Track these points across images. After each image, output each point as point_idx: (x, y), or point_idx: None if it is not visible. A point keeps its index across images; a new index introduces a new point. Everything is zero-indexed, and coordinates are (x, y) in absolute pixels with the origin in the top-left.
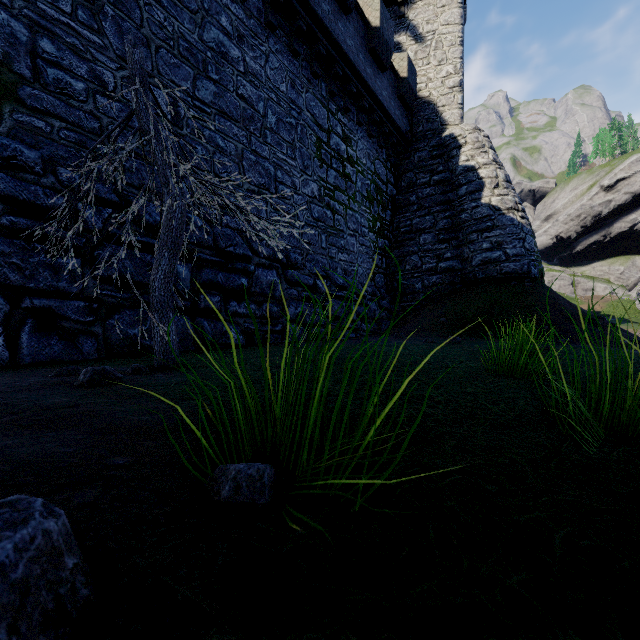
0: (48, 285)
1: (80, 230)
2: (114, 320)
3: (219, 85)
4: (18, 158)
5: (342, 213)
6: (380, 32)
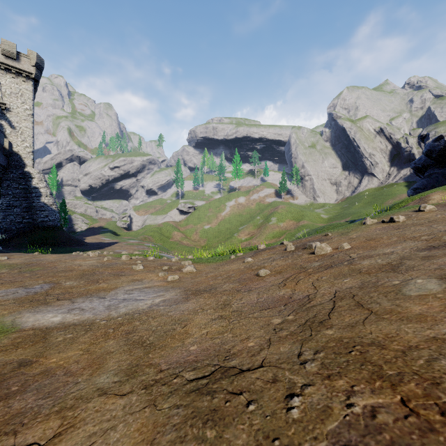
0: None
1: None
2: None
3: None
4: None
5: None
6: None
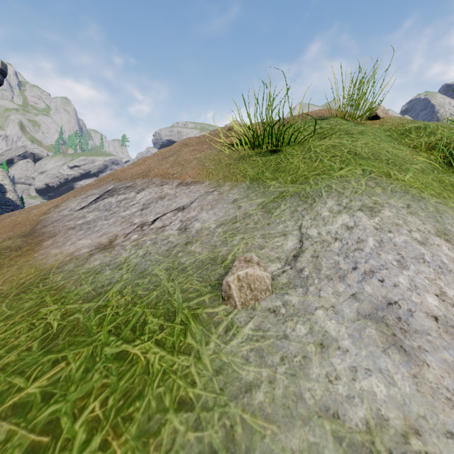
0: None
1: None
2: None
3: None
4: None
5: None
6: None
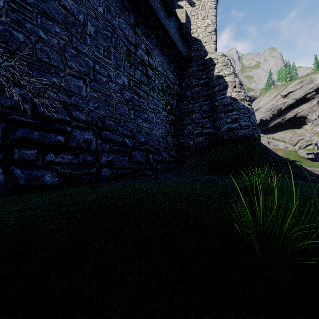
0: None
1: None
2: None
3: None
4: None
5: (145, 98)
6: None
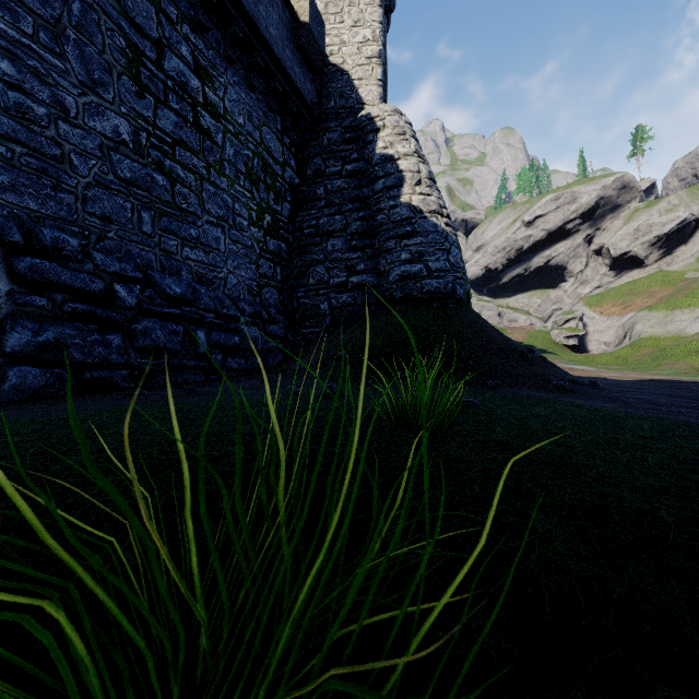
0: None
1: None
2: None
3: None
4: None
5: (193, 186)
6: None
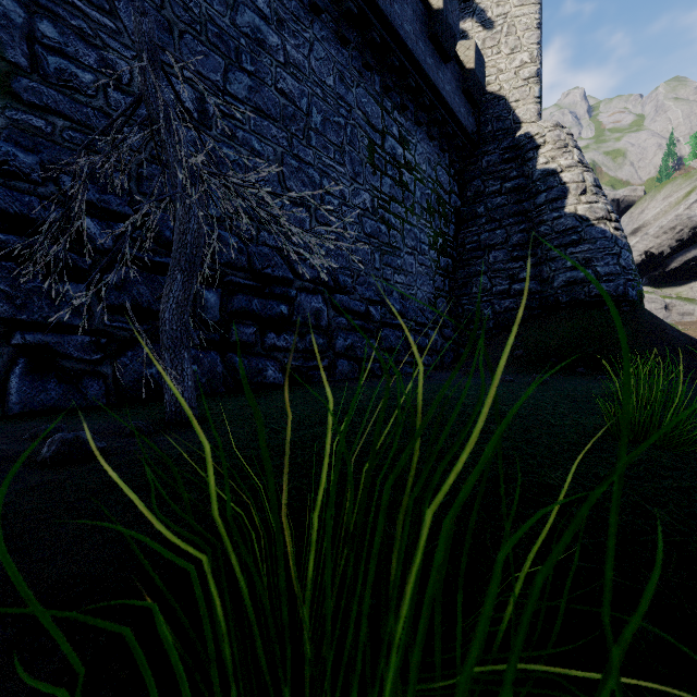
0: (44, 317)
1: (66, 247)
2: (126, 358)
3: (255, 78)
4: (10, 163)
5: (398, 228)
6: (443, 15)
